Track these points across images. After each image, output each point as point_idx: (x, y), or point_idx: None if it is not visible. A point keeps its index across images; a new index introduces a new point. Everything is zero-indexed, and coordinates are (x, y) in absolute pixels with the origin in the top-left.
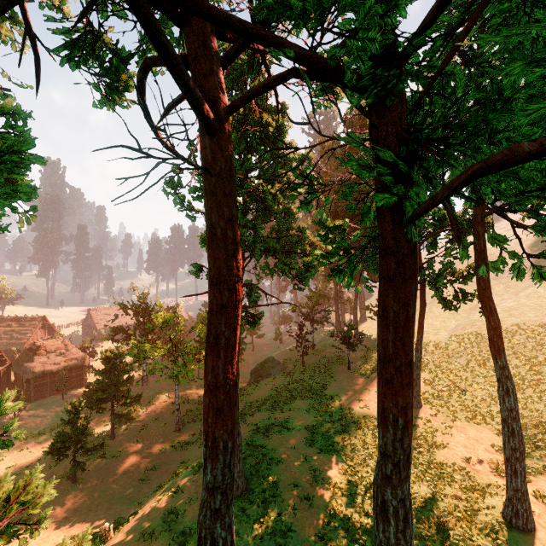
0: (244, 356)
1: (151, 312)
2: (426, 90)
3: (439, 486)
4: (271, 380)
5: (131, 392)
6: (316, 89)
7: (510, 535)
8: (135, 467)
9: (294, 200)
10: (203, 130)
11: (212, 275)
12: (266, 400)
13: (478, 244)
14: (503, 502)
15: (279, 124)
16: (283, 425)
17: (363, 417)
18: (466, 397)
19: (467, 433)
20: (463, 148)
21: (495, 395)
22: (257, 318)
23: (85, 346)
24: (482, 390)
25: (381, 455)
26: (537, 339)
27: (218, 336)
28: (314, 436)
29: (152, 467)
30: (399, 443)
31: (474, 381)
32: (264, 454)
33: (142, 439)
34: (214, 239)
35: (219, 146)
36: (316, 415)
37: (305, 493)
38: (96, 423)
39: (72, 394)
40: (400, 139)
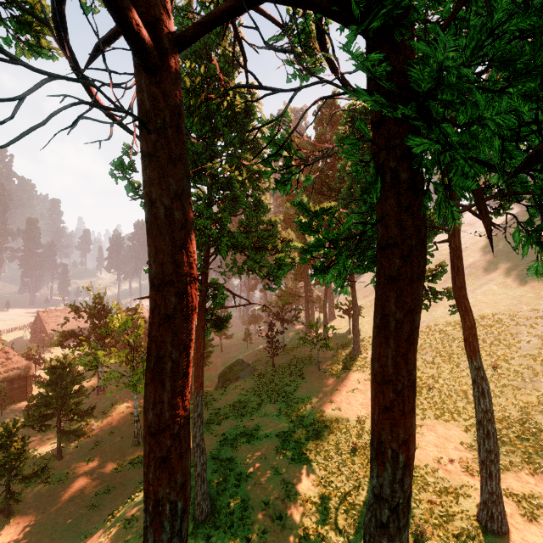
0: (212, 358)
1: (108, 314)
2: (452, 17)
3: (414, 491)
4: (240, 384)
5: (84, 403)
6: (295, 40)
7: (486, 540)
8: (84, 491)
9: (265, 192)
10: (138, 65)
11: (152, 274)
12: (235, 406)
13: (453, 241)
14: (477, 504)
15: (248, 104)
16: (253, 433)
17: (336, 420)
18: (433, 393)
19: (436, 432)
20: (495, 102)
21: (460, 391)
22: (224, 321)
23: (31, 353)
24: (448, 386)
25: (375, 498)
26: (495, 334)
27: (162, 359)
28: (285, 444)
29: (105, 490)
30: (399, 484)
31: (440, 378)
32: (231, 468)
33: (95, 457)
34: (155, 222)
35: (162, 89)
36: (288, 420)
37: (277, 512)
38: (41, 441)
39: (12, 409)
40: (411, 90)
